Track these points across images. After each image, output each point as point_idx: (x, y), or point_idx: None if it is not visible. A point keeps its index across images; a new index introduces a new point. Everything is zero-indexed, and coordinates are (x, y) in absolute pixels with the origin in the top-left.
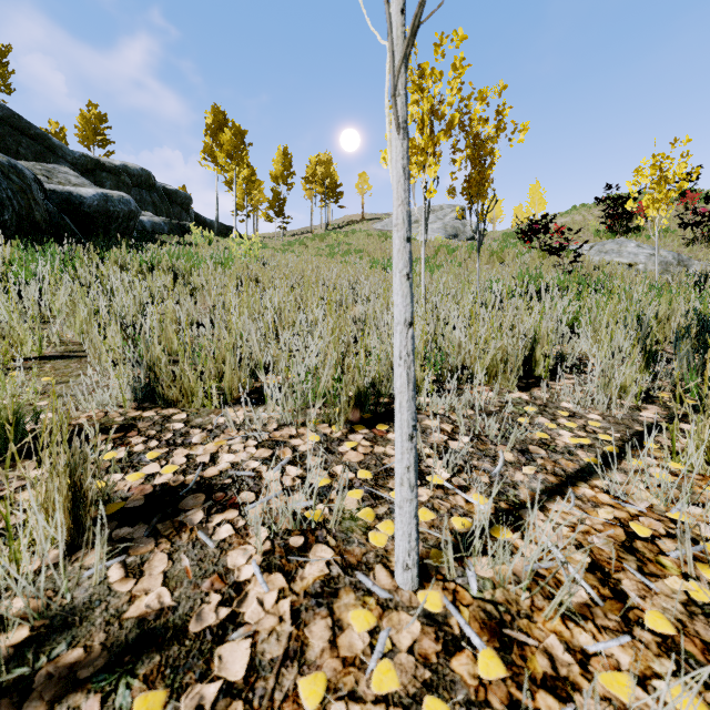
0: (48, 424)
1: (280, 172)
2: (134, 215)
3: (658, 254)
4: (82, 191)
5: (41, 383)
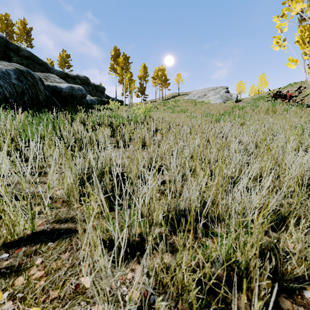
0: None
1: (142, 75)
2: (84, 96)
3: None
4: (61, 85)
5: None
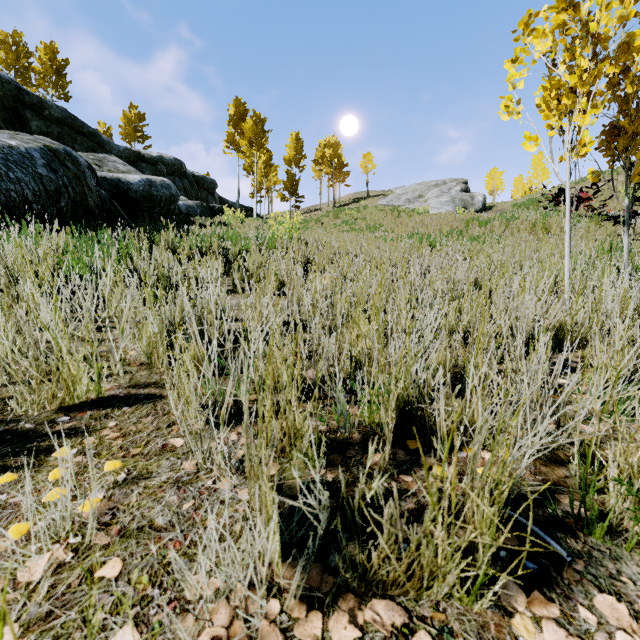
0: None
1: (292, 156)
2: (174, 199)
3: None
4: (129, 177)
5: (104, 480)
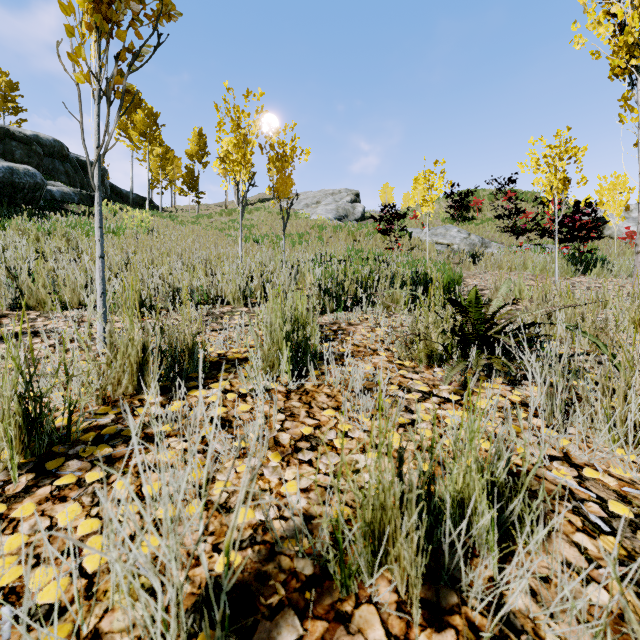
0: None
1: (195, 151)
2: (40, 187)
3: (469, 238)
4: None
5: None
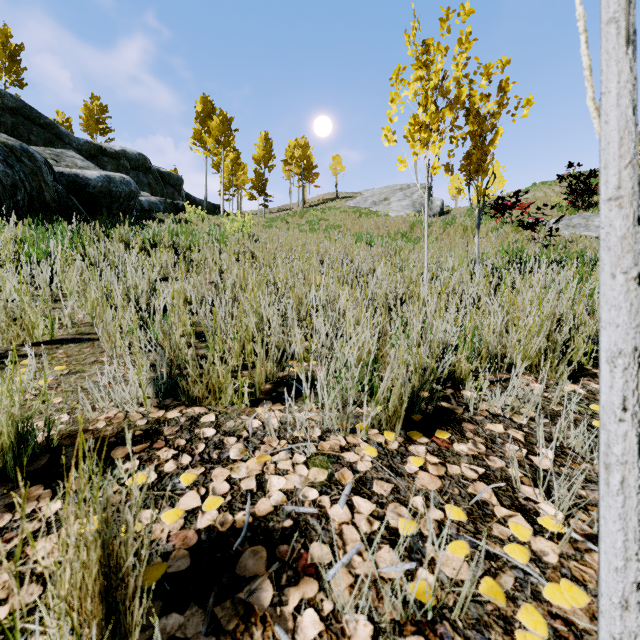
0: (63, 430)
1: (261, 155)
2: (134, 195)
3: None
4: (87, 173)
5: (54, 373)
